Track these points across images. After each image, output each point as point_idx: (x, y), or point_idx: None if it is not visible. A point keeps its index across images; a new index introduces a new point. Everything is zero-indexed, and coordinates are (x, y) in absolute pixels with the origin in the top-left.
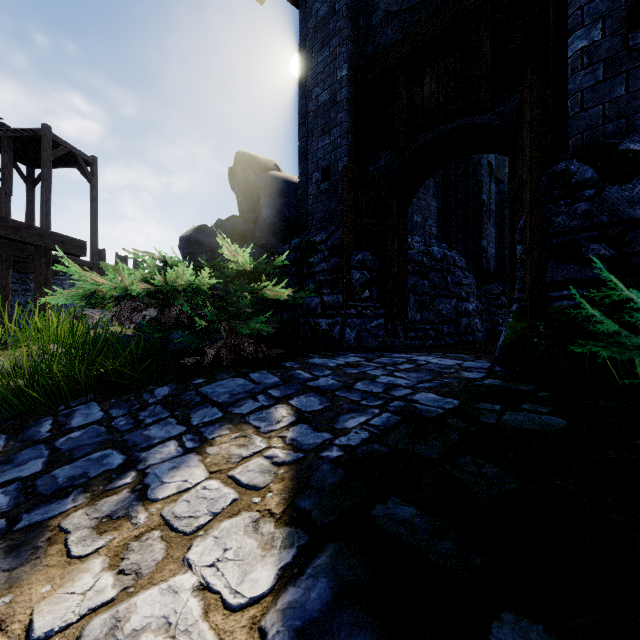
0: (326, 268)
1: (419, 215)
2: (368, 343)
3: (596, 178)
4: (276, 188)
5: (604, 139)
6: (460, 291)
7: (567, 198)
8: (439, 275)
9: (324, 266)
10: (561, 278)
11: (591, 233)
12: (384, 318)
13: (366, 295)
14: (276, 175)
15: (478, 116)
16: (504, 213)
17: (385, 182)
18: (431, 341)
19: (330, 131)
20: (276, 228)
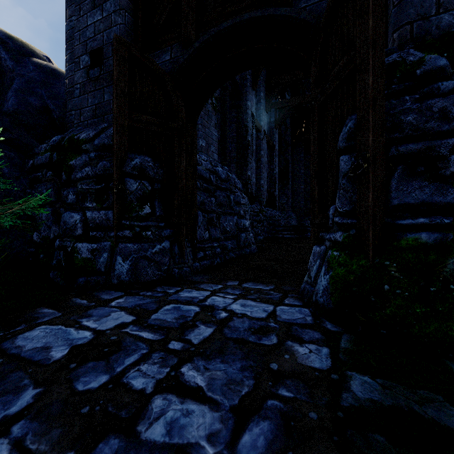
0: (91, 174)
1: (204, 140)
2: (148, 275)
3: (450, 68)
4: (38, 76)
5: (438, 32)
6: (239, 209)
7: (411, 94)
8: (224, 194)
9: (88, 171)
10: (413, 200)
11: (450, 140)
12: (170, 240)
13: (146, 212)
14: (41, 63)
15: (279, 7)
16: (260, 153)
17: (171, 77)
18: (218, 259)
19: (102, 4)
20: (30, 121)
